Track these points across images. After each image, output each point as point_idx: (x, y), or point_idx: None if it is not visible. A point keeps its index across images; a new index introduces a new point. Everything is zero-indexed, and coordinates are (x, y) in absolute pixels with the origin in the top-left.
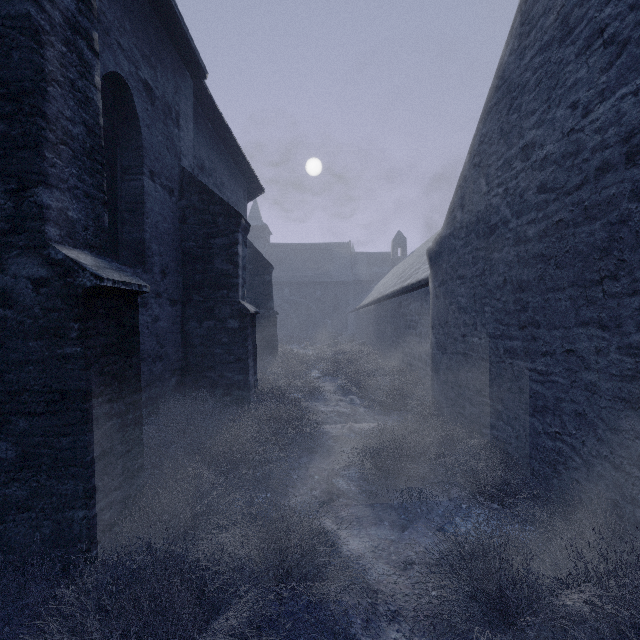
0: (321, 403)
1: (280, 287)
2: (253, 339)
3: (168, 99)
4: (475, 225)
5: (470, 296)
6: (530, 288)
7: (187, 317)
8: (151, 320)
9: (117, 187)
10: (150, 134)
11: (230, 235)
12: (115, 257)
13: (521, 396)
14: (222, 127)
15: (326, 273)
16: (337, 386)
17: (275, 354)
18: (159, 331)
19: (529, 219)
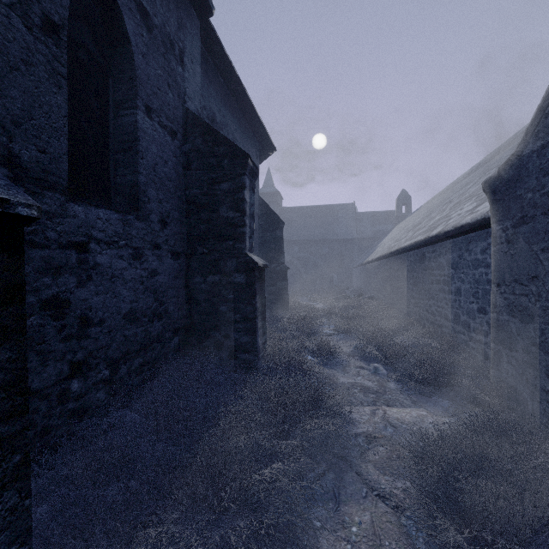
0: (339, 370)
1: (290, 245)
2: (261, 295)
3: (170, 32)
4: None
5: None
6: None
7: (191, 271)
8: (147, 274)
9: (109, 124)
10: (146, 64)
11: (236, 179)
12: (106, 203)
13: None
14: (233, 79)
15: (332, 232)
16: (354, 347)
17: (286, 307)
18: (157, 286)
19: None
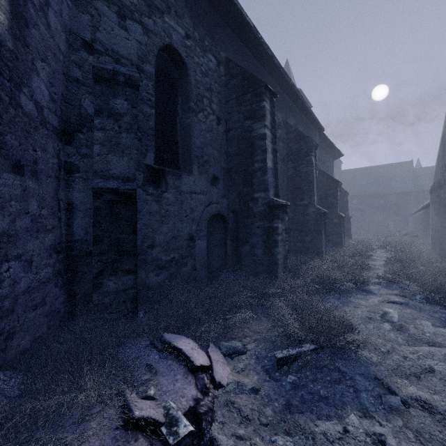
0: (374, 253)
1: (349, 199)
2: (343, 226)
3: None
4: (438, 183)
5: (437, 209)
6: (445, 207)
7: None
8: None
9: None
10: None
11: (334, 189)
12: None
13: (444, 241)
14: (326, 140)
15: (388, 187)
16: (385, 250)
17: (349, 238)
18: None
19: (445, 186)
